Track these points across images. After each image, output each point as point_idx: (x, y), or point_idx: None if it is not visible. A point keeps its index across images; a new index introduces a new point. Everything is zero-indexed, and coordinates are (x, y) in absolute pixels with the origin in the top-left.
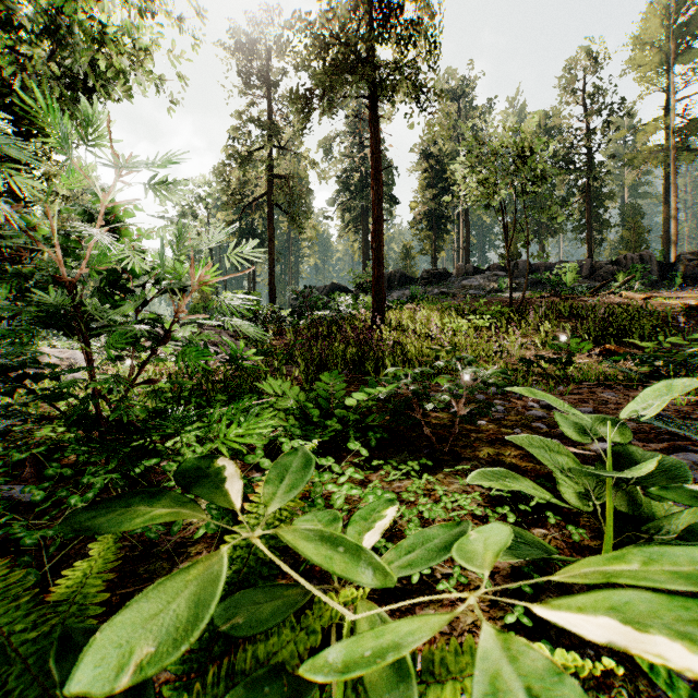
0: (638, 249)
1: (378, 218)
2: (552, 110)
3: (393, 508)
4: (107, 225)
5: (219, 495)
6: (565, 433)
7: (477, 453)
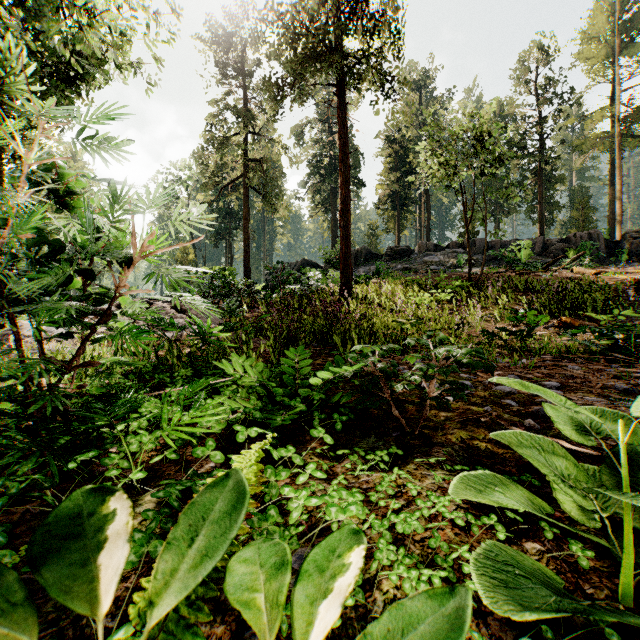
0: (586, 228)
1: (346, 198)
2: (506, 100)
3: (360, 550)
4: (55, 193)
5: (81, 583)
6: (566, 432)
7: (449, 436)
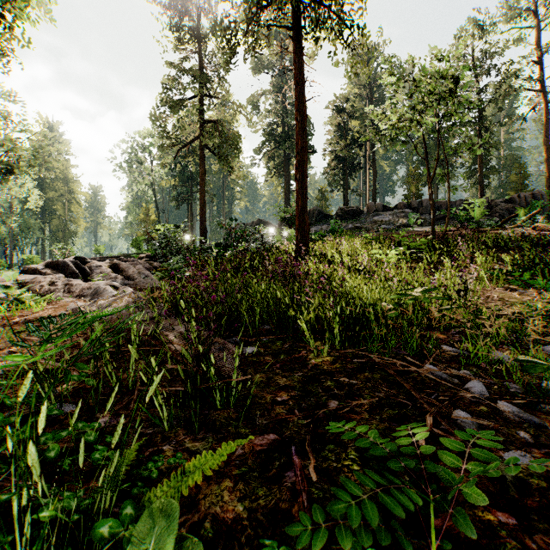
0: (524, 190)
1: (302, 149)
2: None
3: None
4: None
5: None
6: None
7: None
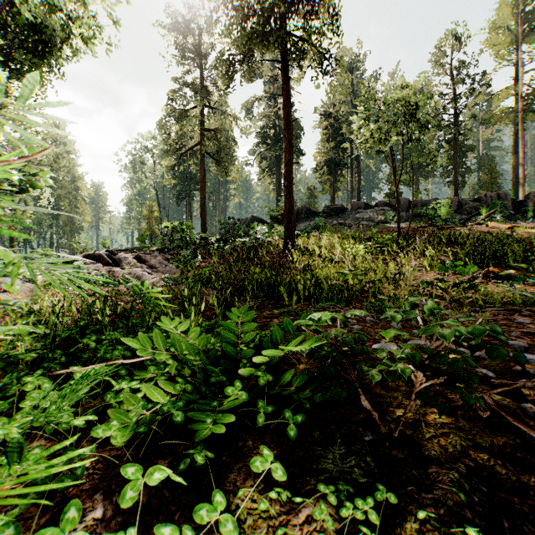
0: (494, 189)
1: (289, 161)
2: (425, 81)
3: None
4: None
5: None
6: None
7: (442, 441)
